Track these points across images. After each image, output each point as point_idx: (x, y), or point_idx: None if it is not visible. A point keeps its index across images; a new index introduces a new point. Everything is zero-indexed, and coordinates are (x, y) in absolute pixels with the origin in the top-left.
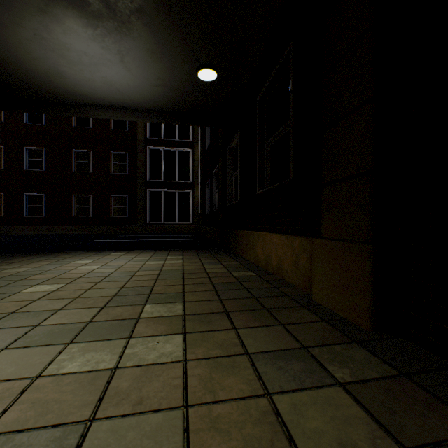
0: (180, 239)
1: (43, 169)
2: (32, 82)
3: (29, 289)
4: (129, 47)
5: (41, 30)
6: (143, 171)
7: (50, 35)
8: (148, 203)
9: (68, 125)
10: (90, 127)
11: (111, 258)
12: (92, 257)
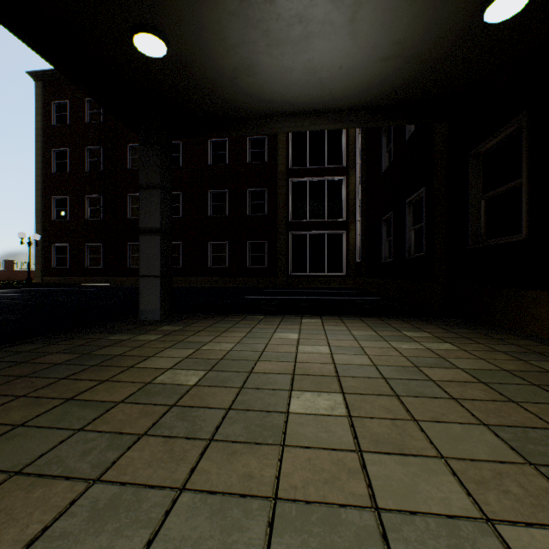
0: (352, 298)
1: (179, 216)
2: (211, 92)
3: (294, 403)
4: None
5: None
6: (285, 209)
7: None
8: (290, 249)
9: (204, 164)
10: (226, 163)
11: (317, 330)
12: (285, 326)
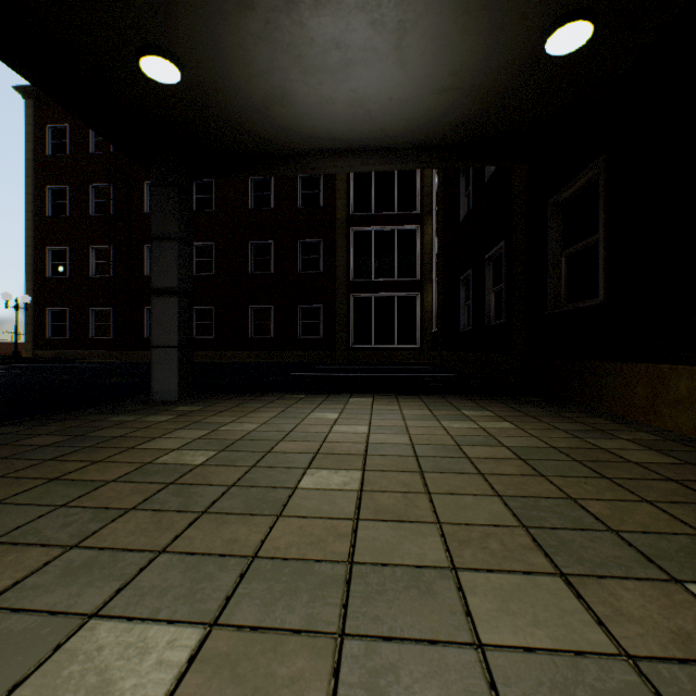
0: (422, 375)
1: (212, 273)
2: (239, 124)
3: (306, 479)
4: (423, 9)
5: (279, 9)
6: (345, 266)
7: (290, 17)
8: (352, 316)
9: (243, 208)
10: (271, 208)
11: (363, 410)
12: (326, 405)
